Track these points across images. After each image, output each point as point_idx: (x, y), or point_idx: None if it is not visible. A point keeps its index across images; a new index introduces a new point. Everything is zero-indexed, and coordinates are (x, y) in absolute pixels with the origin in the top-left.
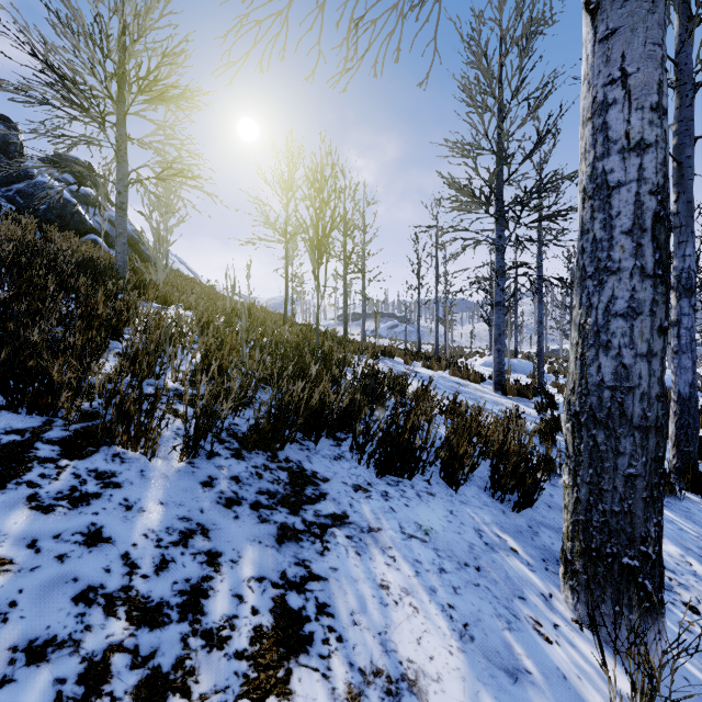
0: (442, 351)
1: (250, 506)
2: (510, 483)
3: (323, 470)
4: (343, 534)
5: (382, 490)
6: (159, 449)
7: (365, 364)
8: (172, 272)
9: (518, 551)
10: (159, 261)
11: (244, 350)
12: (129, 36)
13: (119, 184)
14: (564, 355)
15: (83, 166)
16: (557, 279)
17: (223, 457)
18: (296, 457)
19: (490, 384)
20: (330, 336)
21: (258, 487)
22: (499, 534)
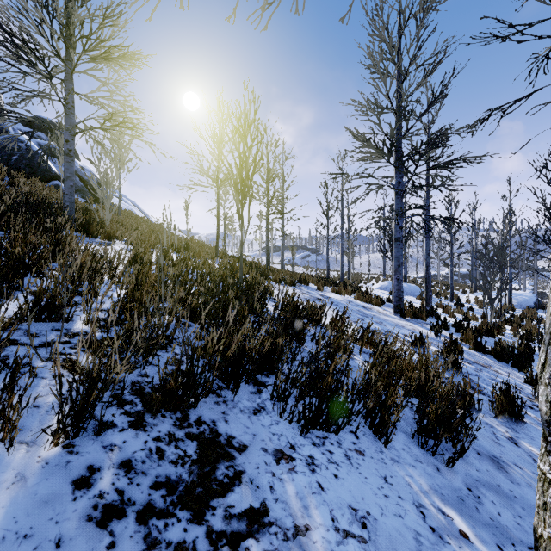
0: (345, 276)
1: (137, 515)
2: (443, 435)
3: (240, 431)
4: (262, 550)
5: (307, 455)
6: (30, 427)
7: (285, 295)
8: (125, 212)
9: (469, 535)
10: (106, 202)
11: (162, 289)
12: (74, 0)
13: (66, 133)
14: (441, 280)
15: (55, 126)
16: (447, 218)
17: (117, 429)
18: (210, 416)
19: (389, 306)
20: (255, 266)
21: (154, 475)
22: (442, 509)
